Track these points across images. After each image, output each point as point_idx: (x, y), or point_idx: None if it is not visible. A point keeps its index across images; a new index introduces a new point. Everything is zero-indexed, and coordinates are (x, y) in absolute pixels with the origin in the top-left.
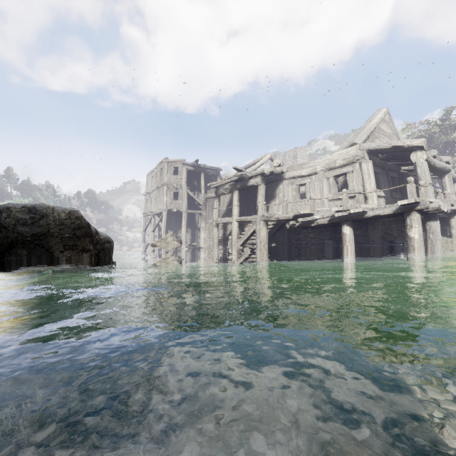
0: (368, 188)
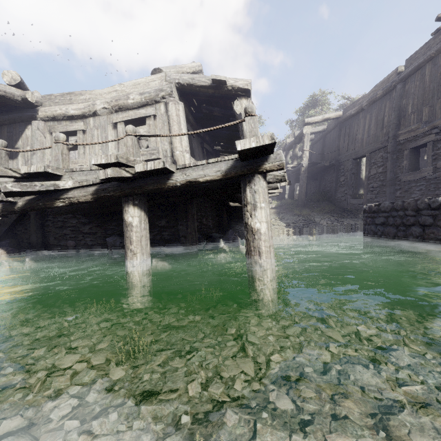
0: (179, 146)
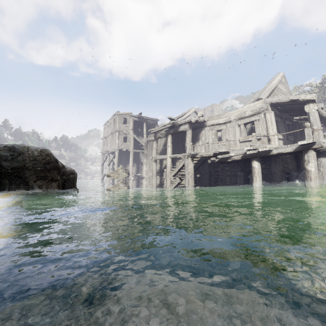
0: (271, 132)
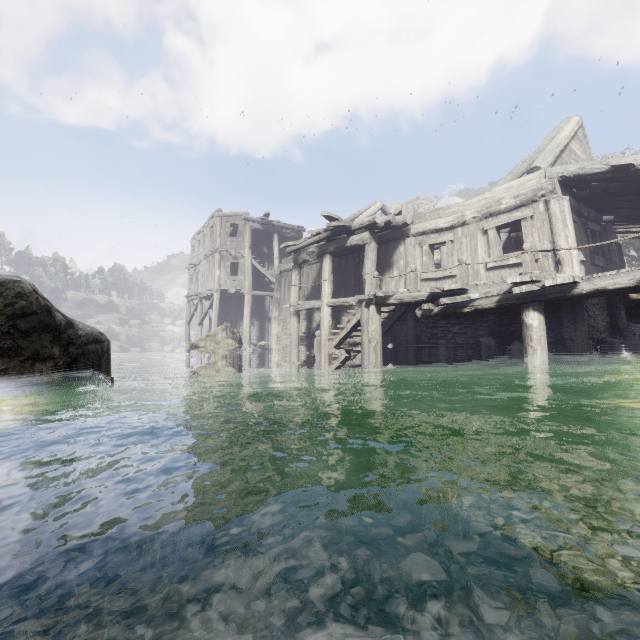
0: (563, 245)
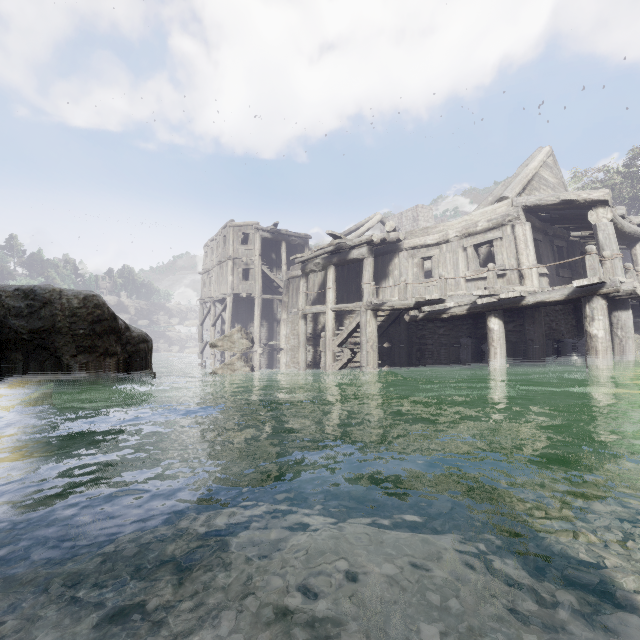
0: (525, 262)
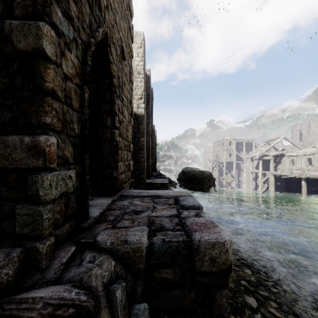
0: None
